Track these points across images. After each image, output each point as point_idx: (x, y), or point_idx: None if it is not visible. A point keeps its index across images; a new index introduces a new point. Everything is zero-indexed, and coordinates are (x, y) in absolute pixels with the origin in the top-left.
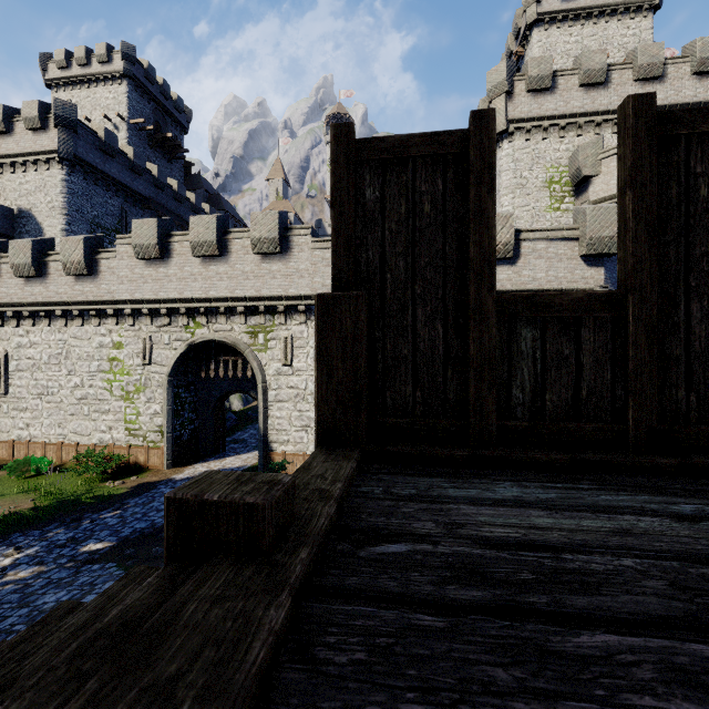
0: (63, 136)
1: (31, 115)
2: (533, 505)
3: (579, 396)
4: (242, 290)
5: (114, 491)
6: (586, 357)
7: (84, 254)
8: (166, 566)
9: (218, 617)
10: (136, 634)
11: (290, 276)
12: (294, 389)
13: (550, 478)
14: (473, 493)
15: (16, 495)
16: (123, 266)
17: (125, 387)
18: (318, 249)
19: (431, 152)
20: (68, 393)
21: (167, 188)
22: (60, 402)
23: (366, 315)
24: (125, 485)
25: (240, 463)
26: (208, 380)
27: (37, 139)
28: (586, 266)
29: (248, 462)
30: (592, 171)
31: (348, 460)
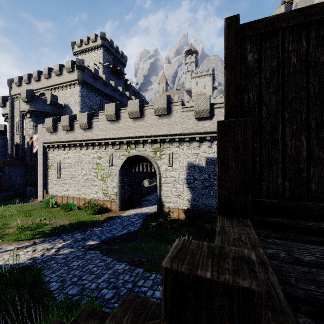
0: (79, 73)
1: (68, 66)
2: None
3: None
4: (150, 132)
5: (98, 219)
6: None
7: (87, 120)
8: None
9: None
10: None
11: (171, 125)
12: (173, 177)
13: None
14: None
15: (63, 218)
16: (101, 124)
17: (102, 175)
18: (185, 111)
19: (297, 22)
20: (81, 177)
21: (118, 91)
22: (78, 181)
23: (251, 132)
24: (102, 217)
25: (149, 210)
26: (135, 173)
27: (70, 75)
28: None
29: (152, 210)
30: None
31: (248, 227)
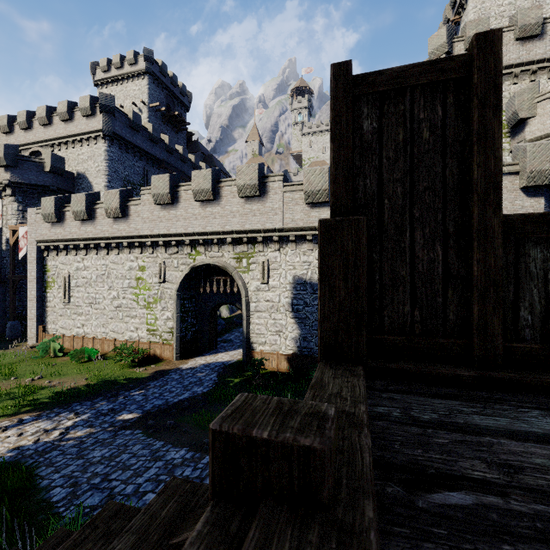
0: (106, 119)
1: (85, 106)
2: None
3: None
4: (230, 226)
5: (140, 375)
6: None
7: (119, 202)
8: (213, 507)
9: None
10: None
11: (267, 213)
12: (269, 302)
13: None
14: (503, 422)
15: (75, 375)
16: (145, 210)
17: (147, 299)
18: (288, 192)
19: (430, 79)
20: (108, 303)
21: (175, 152)
22: (103, 309)
23: (366, 238)
24: (147, 371)
25: (229, 358)
26: (205, 294)
27: (88, 122)
28: (526, 197)
29: (234, 357)
30: (528, 113)
31: (356, 377)
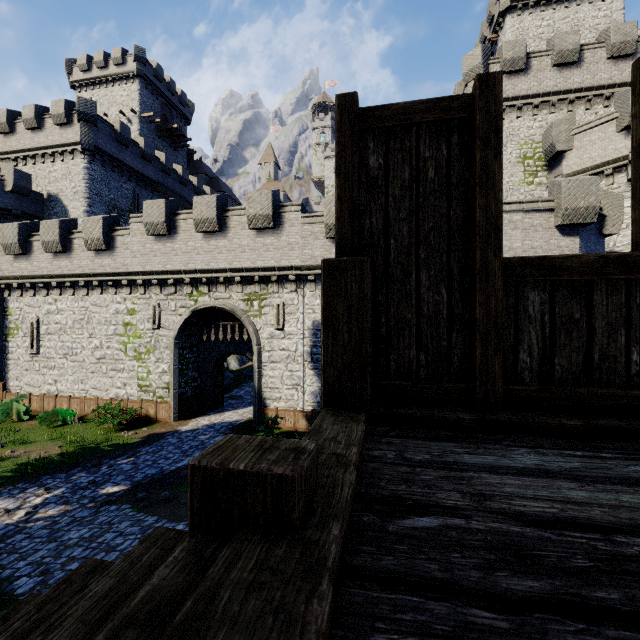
0: (85, 130)
1: (58, 112)
2: (559, 475)
3: (591, 360)
4: (239, 262)
5: (128, 440)
6: (598, 320)
7: (103, 231)
8: (191, 538)
9: (256, 610)
10: (168, 629)
11: (282, 249)
12: (285, 351)
13: (565, 444)
14: (490, 460)
15: (45, 442)
16: (136, 242)
17: (138, 348)
18: (307, 224)
19: (435, 118)
20: (89, 354)
21: (173, 173)
22: (82, 361)
23: (370, 279)
24: (138, 435)
25: (238, 417)
26: (209, 343)
27: (63, 132)
28: (561, 236)
29: (244, 416)
30: (565, 146)
31: (357, 422)
